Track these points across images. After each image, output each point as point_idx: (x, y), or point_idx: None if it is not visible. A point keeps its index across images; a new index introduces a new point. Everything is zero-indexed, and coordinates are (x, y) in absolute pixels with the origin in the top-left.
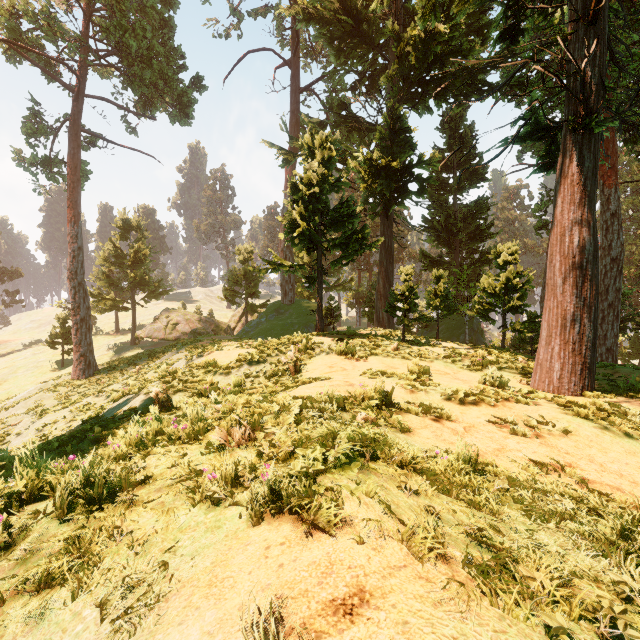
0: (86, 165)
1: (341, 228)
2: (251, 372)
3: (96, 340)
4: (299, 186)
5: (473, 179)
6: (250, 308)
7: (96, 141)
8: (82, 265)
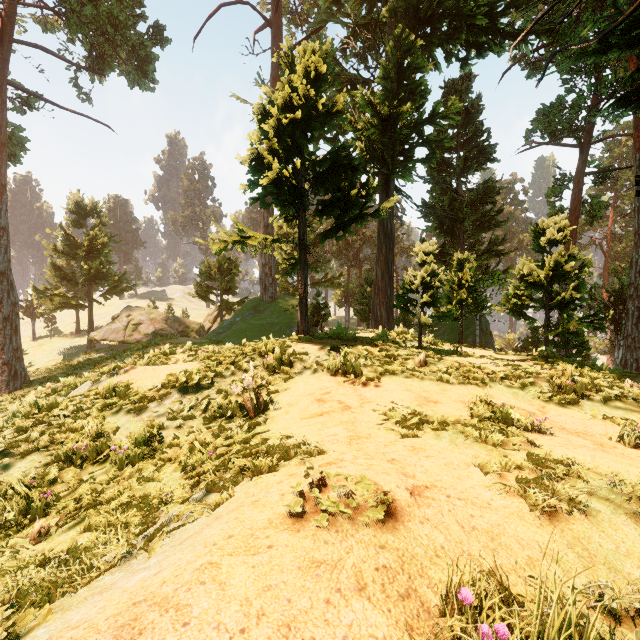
0: (21, 131)
1: (333, 188)
2: (181, 408)
3: (50, 342)
4: (270, 110)
5: (479, 159)
6: (225, 306)
7: (33, 102)
8: (6, 250)
